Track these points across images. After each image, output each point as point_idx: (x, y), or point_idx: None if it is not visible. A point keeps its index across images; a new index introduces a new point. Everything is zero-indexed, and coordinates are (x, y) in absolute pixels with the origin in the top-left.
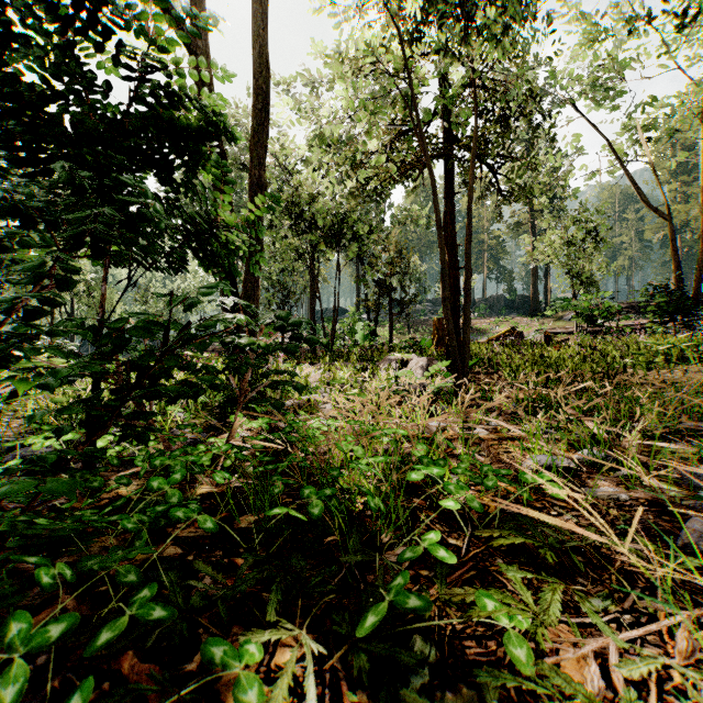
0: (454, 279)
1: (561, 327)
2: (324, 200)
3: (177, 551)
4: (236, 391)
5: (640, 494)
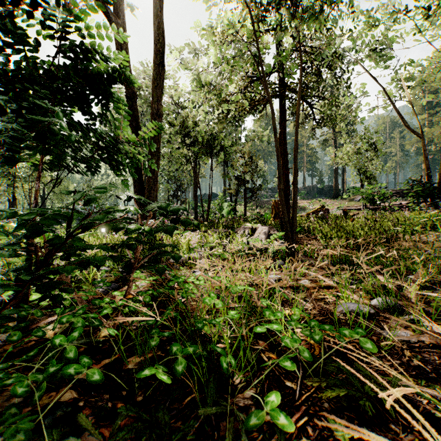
0: (285, 176)
1: (353, 206)
2: (202, 125)
3: (72, 396)
4: (131, 260)
5: (426, 338)
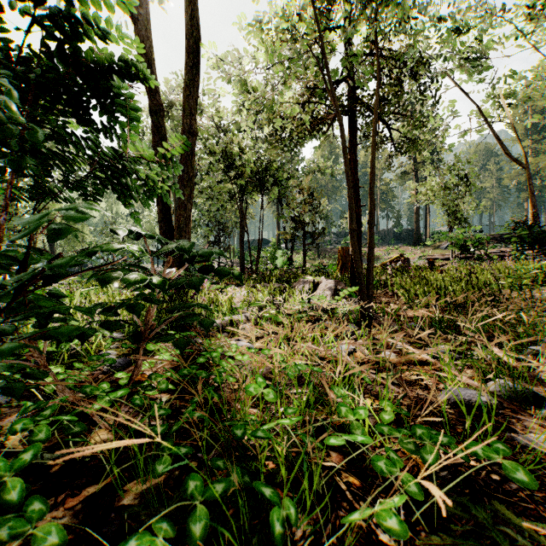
0: (356, 215)
1: (439, 254)
2: (251, 152)
3: None
4: (140, 327)
5: None
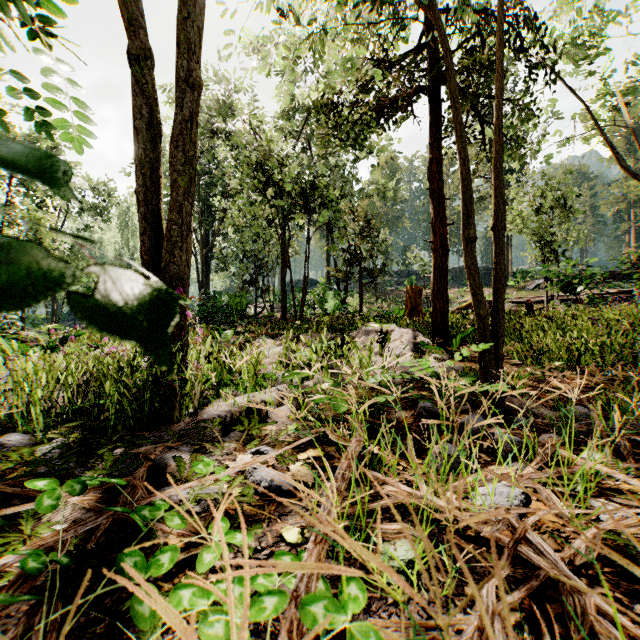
0: (440, 237)
1: (528, 297)
2: (294, 166)
3: None
4: None
5: None
